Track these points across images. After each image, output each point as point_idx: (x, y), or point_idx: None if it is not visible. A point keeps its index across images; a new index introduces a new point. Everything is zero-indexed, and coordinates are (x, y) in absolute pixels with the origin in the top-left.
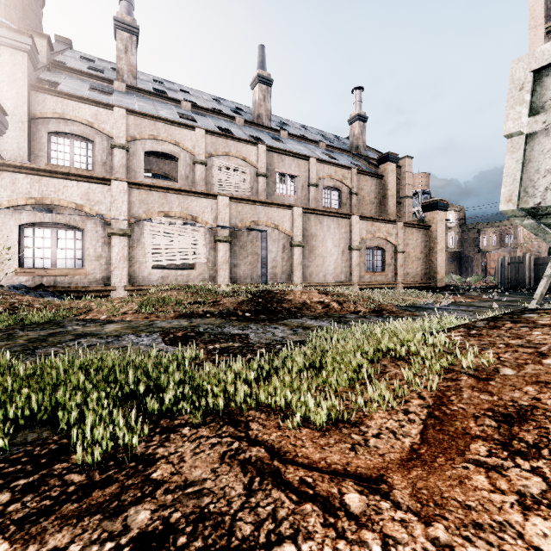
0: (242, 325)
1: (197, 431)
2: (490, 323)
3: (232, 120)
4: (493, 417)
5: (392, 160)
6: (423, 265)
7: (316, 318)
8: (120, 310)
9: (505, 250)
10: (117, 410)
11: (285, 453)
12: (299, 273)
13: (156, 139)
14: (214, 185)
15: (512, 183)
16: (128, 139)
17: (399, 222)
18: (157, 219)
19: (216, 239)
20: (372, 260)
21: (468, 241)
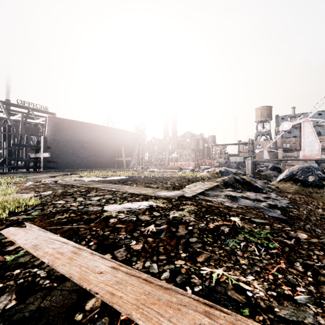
0: None
1: None
2: None
3: (322, 126)
4: None
5: None
6: None
7: None
8: None
9: None
10: None
11: None
12: None
13: None
14: None
15: None
16: (295, 141)
17: None
18: None
19: None
20: None
21: None
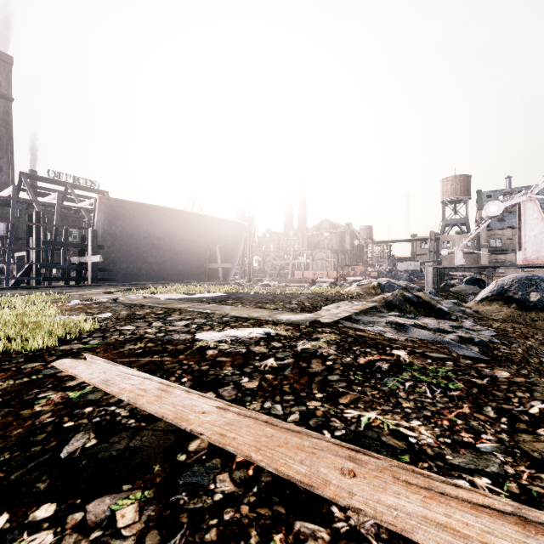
0: None
1: None
2: None
3: None
4: None
5: None
6: None
7: None
8: None
9: None
10: None
11: None
12: None
13: None
14: None
15: None
16: (512, 236)
17: None
18: None
19: None
20: None
21: None
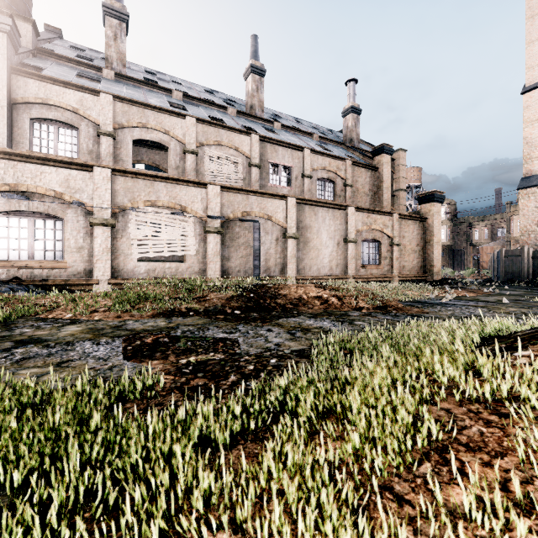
0: (229, 327)
1: None
2: None
3: (225, 110)
4: None
5: (386, 152)
6: (419, 258)
7: (315, 317)
8: (90, 307)
9: (498, 244)
10: None
11: None
12: (293, 266)
13: (145, 126)
14: (206, 175)
15: None
16: (115, 126)
17: (396, 214)
18: (143, 209)
19: (206, 230)
20: (368, 253)
21: (460, 235)
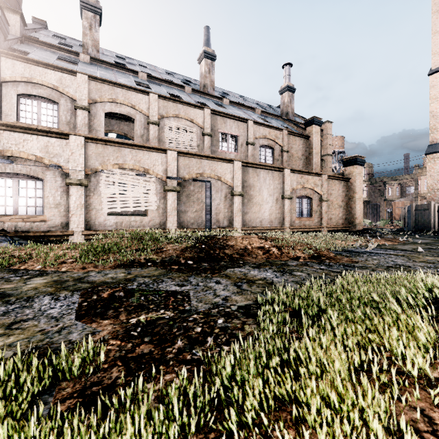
0: (181, 278)
1: None
2: None
3: (182, 88)
4: None
5: (316, 123)
6: (343, 212)
7: (259, 267)
8: (59, 258)
9: (408, 199)
10: None
11: None
12: (239, 218)
13: (114, 102)
14: (166, 143)
15: None
16: (90, 101)
17: (324, 175)
18: (112, 171)
19: (166, 189)
20: (301, 207)
21: (376, 192)
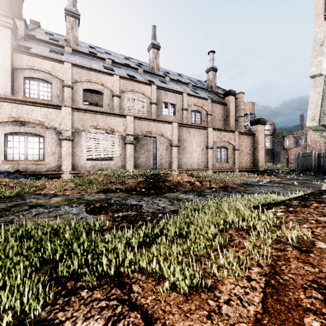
0: (138, 198)
1: (92, 294)
2: (301, 202)
3: (136, 70)
4: (318, 289)
5: (232, 94)
6: (250, 157)
7: (185, 193)
8: (63, 187)
9: (299, 148)
10: (33, 277)
11: (156, 320)
12: (176, 162)
13: (89, 81)
14: (125, 109)
15: (315, 108)
16: (73, 81)
17: (237, 132)
18: (89, 130)
19: (125, 142)
20: (220, 154)
21: (277, 143)
